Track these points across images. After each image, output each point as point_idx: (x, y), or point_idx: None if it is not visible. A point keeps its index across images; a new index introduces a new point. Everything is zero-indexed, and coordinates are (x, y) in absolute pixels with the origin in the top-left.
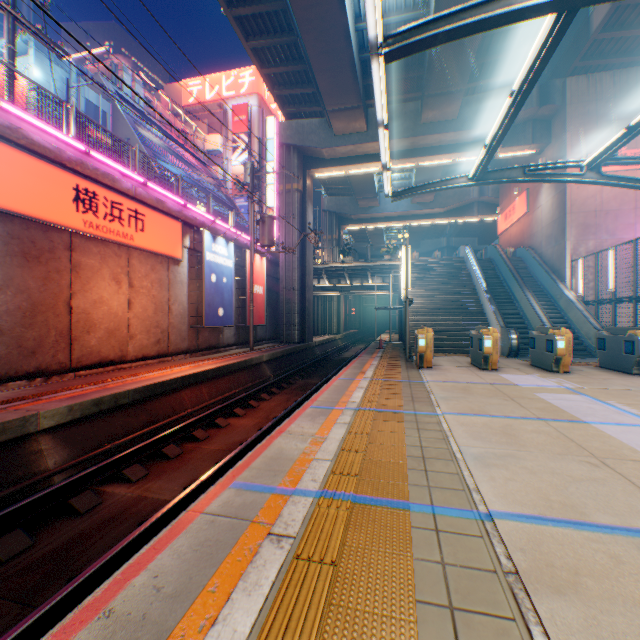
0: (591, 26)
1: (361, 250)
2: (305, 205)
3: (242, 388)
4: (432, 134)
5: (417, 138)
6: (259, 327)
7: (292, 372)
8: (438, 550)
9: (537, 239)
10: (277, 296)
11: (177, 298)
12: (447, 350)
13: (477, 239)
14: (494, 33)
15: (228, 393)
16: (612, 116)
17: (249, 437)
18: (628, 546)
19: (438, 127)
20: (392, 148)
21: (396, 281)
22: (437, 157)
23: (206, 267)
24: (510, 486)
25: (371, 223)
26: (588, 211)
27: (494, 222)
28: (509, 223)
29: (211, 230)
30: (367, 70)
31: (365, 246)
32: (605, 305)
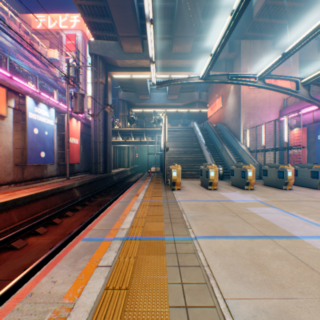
0: (253, 13)
1: (141, 123)
2: (107, 92)
3: (53, 208)
4: (178, 59)
5: (170, 60)
6: (76, 164)
7: (95, 193)
8: None
9: (227, 120)
10: (90, 145)
11: (1, 144)
12: (186, 176)
13: (197, 121)
14: (210, 6)
15: (38, 214)
16: (260, 61)
17: (35, 261)
18: None
19: (181, 56)
20: (157, 65)
21: (159, 139)
22: (180, 73)
23: (29, 122)
24: None
25: (146, 108)
26: (250, 106)
27: (205, 113)
28: (213, 112)
29: (35, 98)
30: (143, 15)
31: (142, 119)
32: (257, 153)
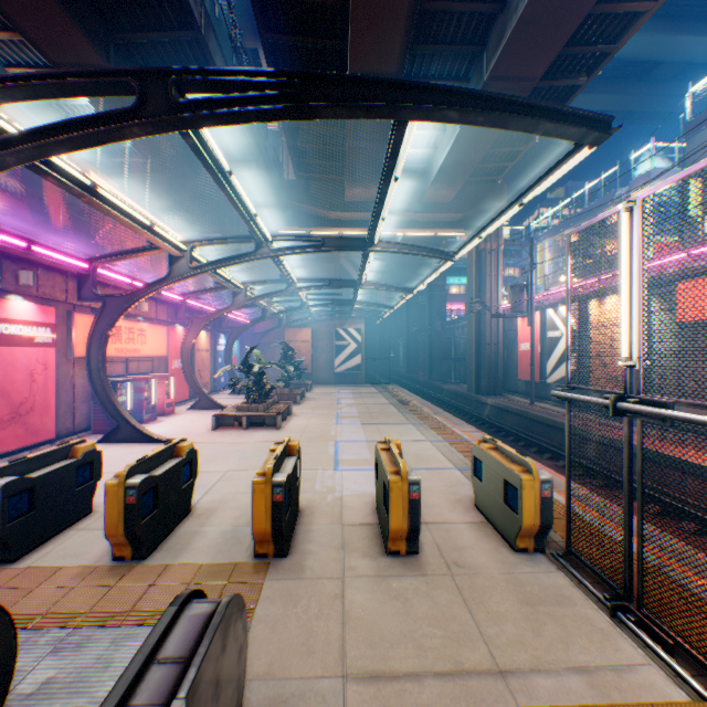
0: None
1: None
2: None
3: None
4: None
5: None
6: None
7: None
8: (418, 421)
9: None
10: None
11: None
12: None
13: None
14: None
15: None
16: None
17: None
18: (390, 422)
19: None
20: None
21: None
22: None
23: None
24: (405, 426)
25: None
26: None
27: None
28: None
29: None
30: None
31: None
32: None
